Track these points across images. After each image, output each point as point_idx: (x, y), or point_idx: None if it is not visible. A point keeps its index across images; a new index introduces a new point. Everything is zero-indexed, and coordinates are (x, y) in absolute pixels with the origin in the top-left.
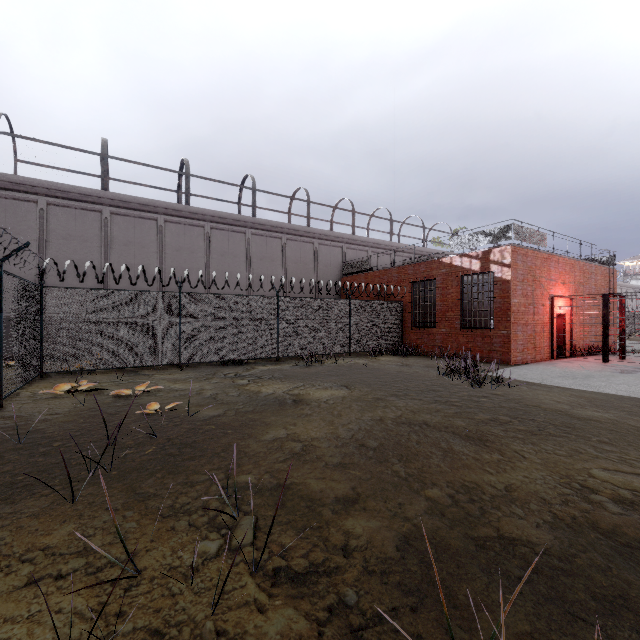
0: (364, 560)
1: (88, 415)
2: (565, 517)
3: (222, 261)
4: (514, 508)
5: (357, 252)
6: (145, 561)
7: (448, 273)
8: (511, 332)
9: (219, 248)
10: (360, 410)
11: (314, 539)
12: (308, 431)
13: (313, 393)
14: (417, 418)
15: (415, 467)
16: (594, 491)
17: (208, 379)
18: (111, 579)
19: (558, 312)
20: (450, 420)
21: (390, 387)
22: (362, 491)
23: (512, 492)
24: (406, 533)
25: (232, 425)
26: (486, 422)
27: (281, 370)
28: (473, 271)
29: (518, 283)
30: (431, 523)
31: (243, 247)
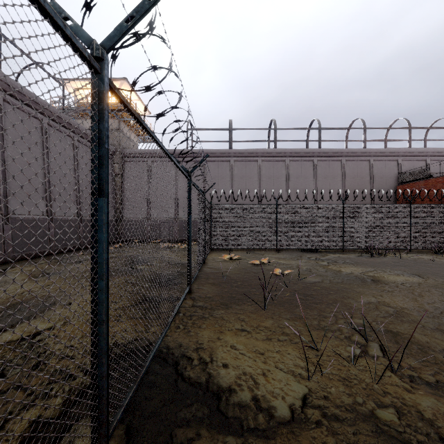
0: None
1: (244, 271)
2: None
3: (297, 182)
4: None
5: (413, 162)
6: (319, 346)
7: None
8: None
9: (295, 173)
10: (441, 295)
11: (434, 368)
12: (395, 302)
13: (387, 277)
14: None
15: None
16: None
17: (298, 259)
18: (312, 347)
19: None
20: None
21: None
22: None
23: None
24: None
25: (331, 289)
26: None
27: (349, 258)
28: None
29: None
30: None
31: (311, 171)
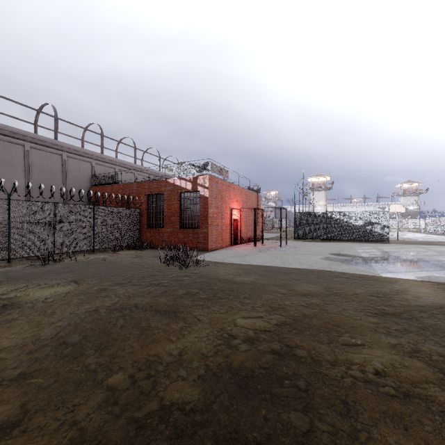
0: None
1: None
2: (214, 366)
3: None
4: (181, 371)
5: (106, 168)
6: None
7: (172, 190)
8: (209, 230)
9: None
10: (79, 304)
11: None
12: (1, 341)
13: (34, 293)
14: (130, 302)
15: (110, 354)
16: (235, 337)
17: None
18: None
19: (234, 218)
20: (157, 299)
21: (118, 277)
22: (34, 405)
23: (183, 355)
24: None
25: None
26: (182, 296)
27: (8, 272)
28: (188, 190)
29: (213, 199)
30: (100, 419)
31: None
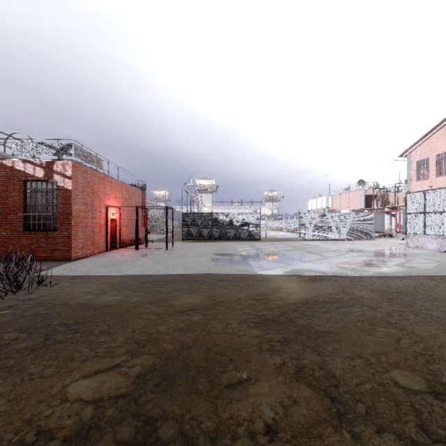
0: None
1: None
2: None
3: None
4: None
5: None
6: None
7: (10, 176)
8: (72, 233)
9: None
10: None
11: None
12: None
13: None
14: None
15: None
16: (53, 433)
17: None
18: None
19: (112, 217)
20: None
21: None
22: None
23: None
24: None
25: None
26: None
27: None
28: (37, 178)
29: (79, 193)
30: None
31: None
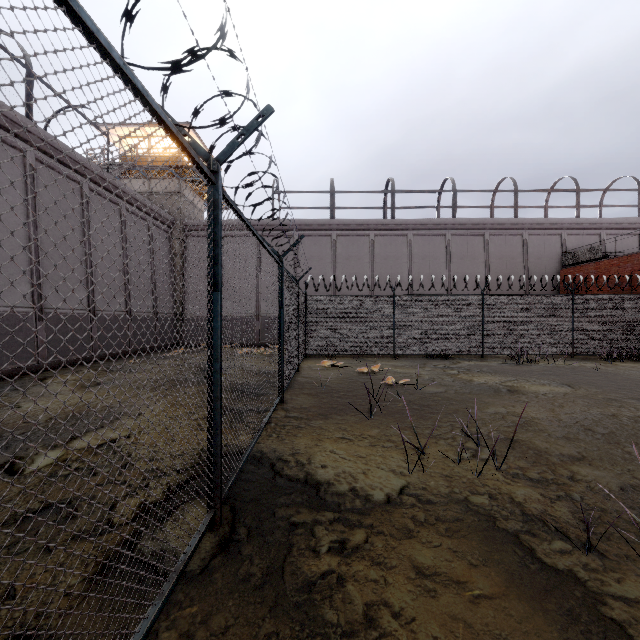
0: (587, 485)
1: (349, 381)
2: None
3: (423, 264)
4: None
5: (583, 237)
6: (426, 451)
7: None
8: None
9: (420, 253)
10: (586, 405)
11: (542, 468)
12: (527, 412)
13: (528, 387)
14: None
15: None
16: None
17: (421, 367)
18: (416, 448)
19: None
20: None
21: (630, 391)
22: (587, 455)
23: None
24: (632, 483)
25: (455, 399)
26: None
27: (488, 366)
28: None
29: None
30: None
31: (443, 249)
